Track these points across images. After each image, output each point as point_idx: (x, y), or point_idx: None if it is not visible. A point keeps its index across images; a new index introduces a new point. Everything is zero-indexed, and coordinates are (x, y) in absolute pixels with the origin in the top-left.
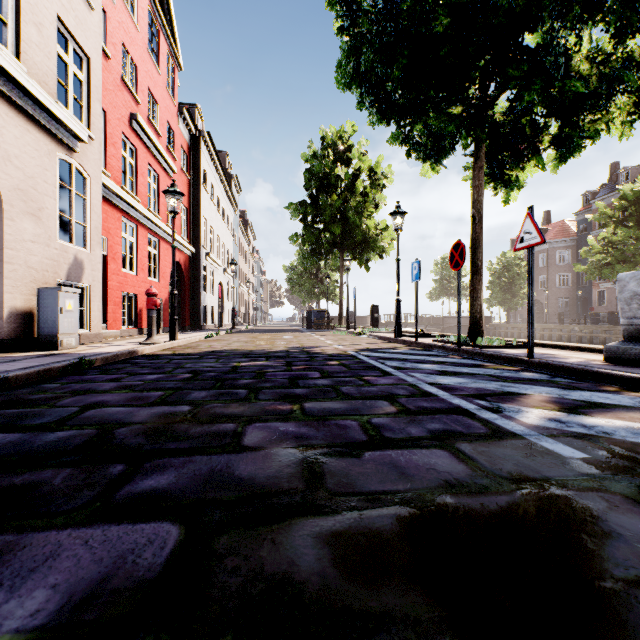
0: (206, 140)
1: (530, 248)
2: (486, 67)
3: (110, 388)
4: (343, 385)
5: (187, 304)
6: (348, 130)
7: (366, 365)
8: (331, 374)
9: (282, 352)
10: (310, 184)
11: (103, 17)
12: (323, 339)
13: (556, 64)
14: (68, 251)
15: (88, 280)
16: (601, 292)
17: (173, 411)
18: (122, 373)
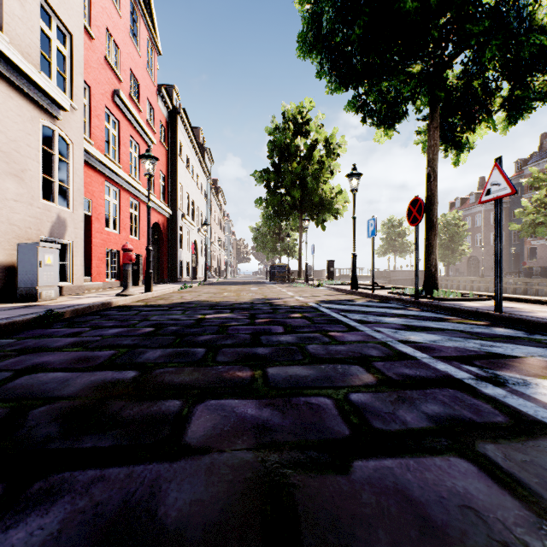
0: (182, 116)
1: (498, 200)
2: (444, 27)
3: (63, 345)
4: (309, 343)
5: (165, 259)
6: (306, 106)
7: (329, 318)
8: (295, 329)
9: (247, 304)
10: (273, 154)
11: (88, 2)
12: (285, 291)
13: (518, 18)
14: (51, 210)
15: (71, 237)
16: (532, 248)
17: (115, 379)
18: (86, 326)
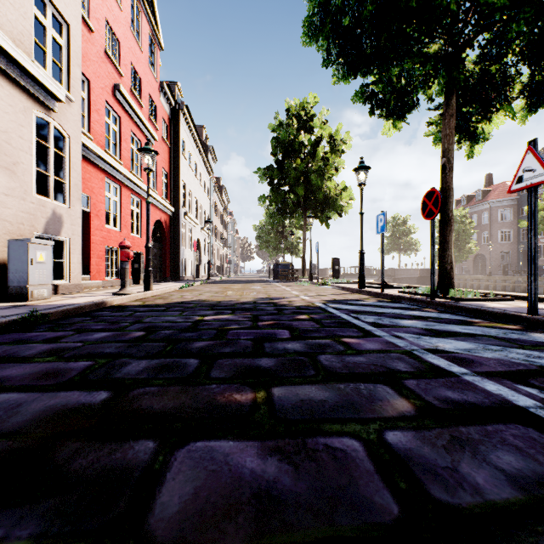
0: (185, 113)
1: (532, 188)
2: (463, 4)
3: (36, 353)
4: (320, 352)
5: (168, 258)
6: (310, 101)
7: (339, 321)
8: (303, 333)
9: (249, 303)
10: (276, 150)
11: None
12: (289, 289)
13: None
14: (46, 205)
15: (67, 234)
16: (542, 246)
17: (80, 403)
18: (71, 329)
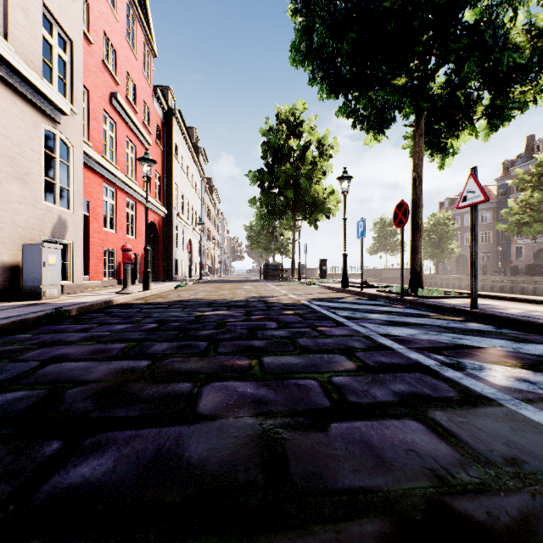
0: (177, 117)
1: (473, 206)
2: (427, 42)
3: (77, 339)
4: (299, 336)
5: (161, 258)
6: (299, 108)
7: (319, 315)
8: (287, 324)
9: (242, 301)
10: (267, 154)
11: (86, 7)
12: (278, 289)
13: (494, 37)
14: (53, 211)
15: (71, 237)
16: (519, 247)
17: (131, 367)
18: (93, 323)
